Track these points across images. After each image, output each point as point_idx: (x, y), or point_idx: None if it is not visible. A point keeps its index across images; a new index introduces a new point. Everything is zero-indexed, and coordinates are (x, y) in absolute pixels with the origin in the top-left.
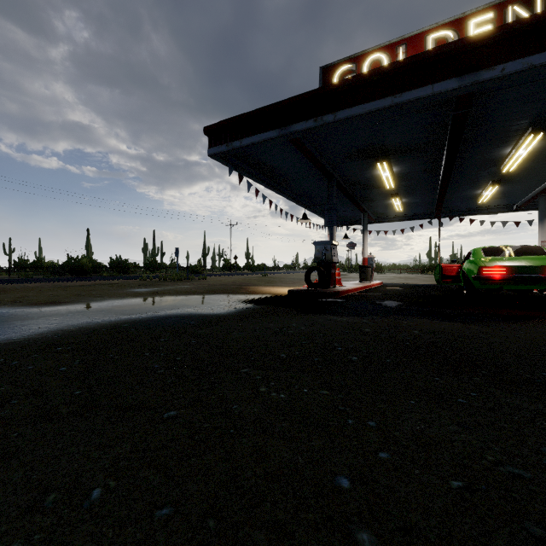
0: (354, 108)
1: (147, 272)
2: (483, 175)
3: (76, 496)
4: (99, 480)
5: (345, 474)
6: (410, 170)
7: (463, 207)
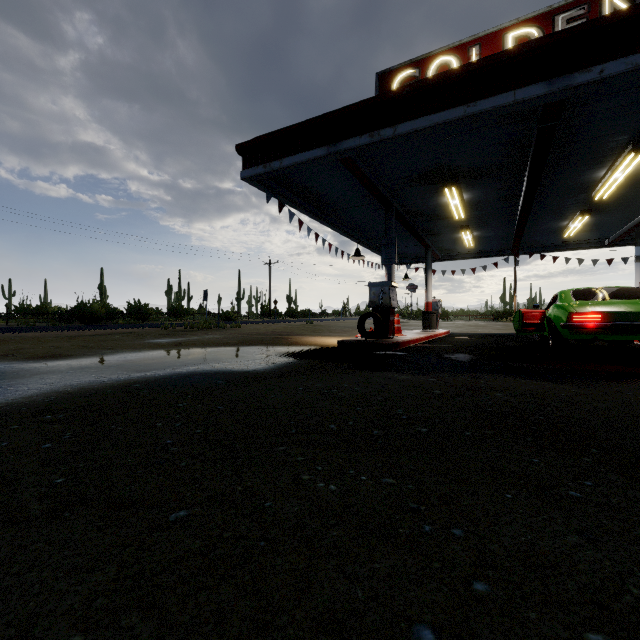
0: (418, 120)
1: (170, 319)
2: (570, 203)
3: None
4: (59, 633)
5: (428, 621)
6: (484, 197)
7: (545, 242)
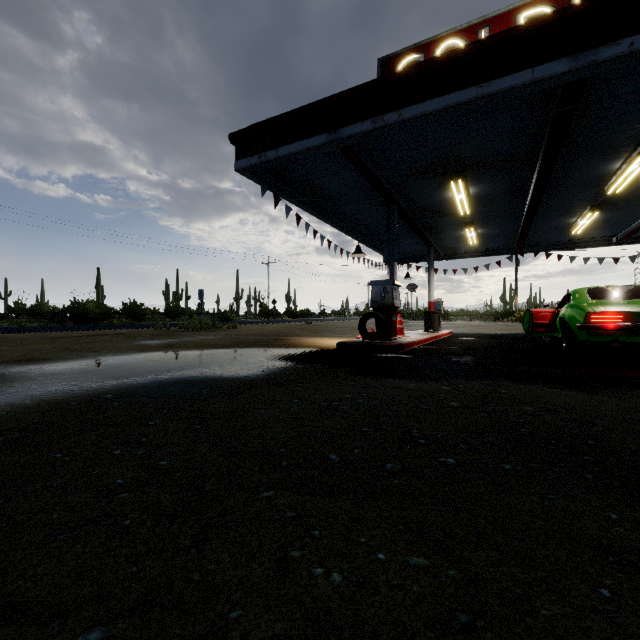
0: (425, 104)
1: (167, 319)
2: (581, 198)
3: None
4: None
5: None
6: (491, 191)
7: (551, 240)
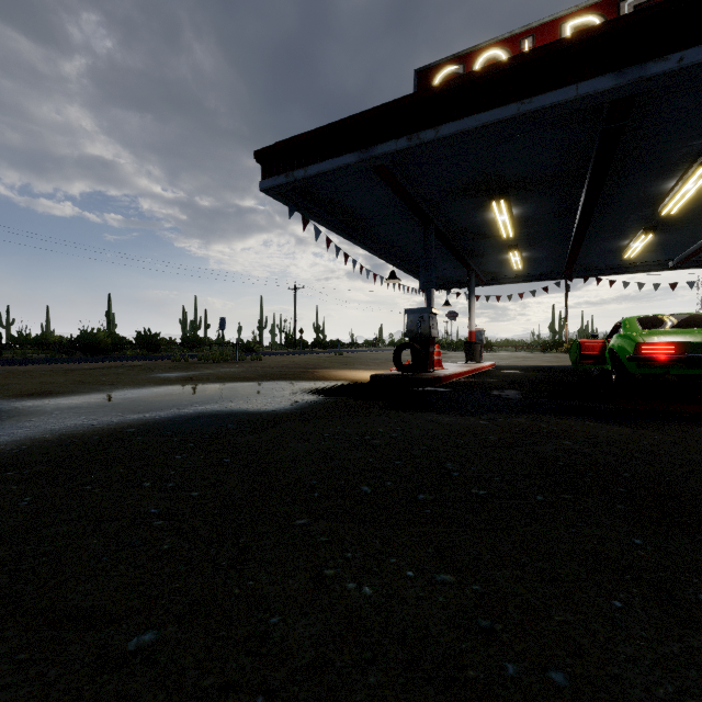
0: (464, 120)
1: (184, 350)
2: (633, 219)
3: None
4: None
5: None
6: (536, 212)
7: (602, 264)
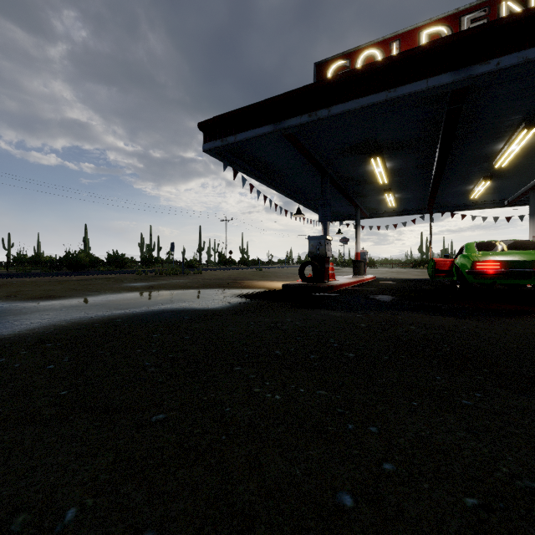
0: (348, 103)
1: (143, 267)
2: (475, 170)
3: (48, 518)
4: (75, 497)
5: (348, 490)
6: (403, 165)
7: (455, 203)
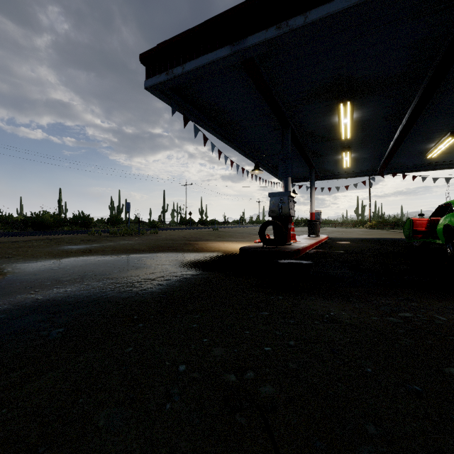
0: (334, 2)
1: (108, 226)
2: (445, 124)
3: None
4: None
5: None
6: (372, 116)
7: (407, 164)
